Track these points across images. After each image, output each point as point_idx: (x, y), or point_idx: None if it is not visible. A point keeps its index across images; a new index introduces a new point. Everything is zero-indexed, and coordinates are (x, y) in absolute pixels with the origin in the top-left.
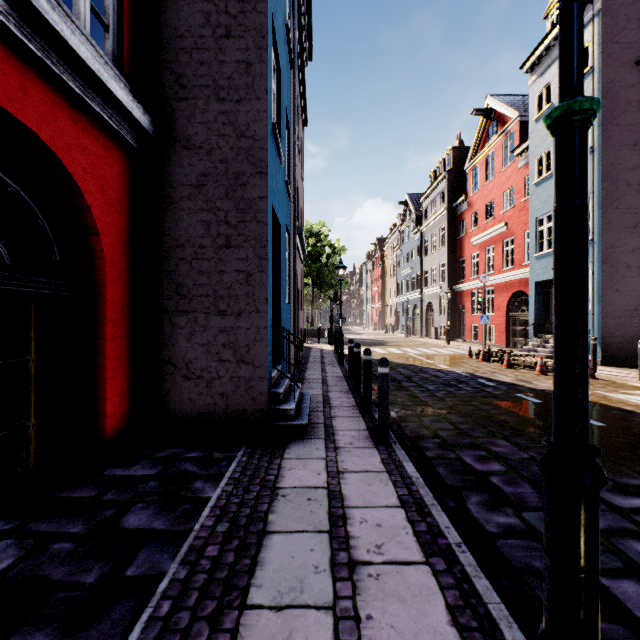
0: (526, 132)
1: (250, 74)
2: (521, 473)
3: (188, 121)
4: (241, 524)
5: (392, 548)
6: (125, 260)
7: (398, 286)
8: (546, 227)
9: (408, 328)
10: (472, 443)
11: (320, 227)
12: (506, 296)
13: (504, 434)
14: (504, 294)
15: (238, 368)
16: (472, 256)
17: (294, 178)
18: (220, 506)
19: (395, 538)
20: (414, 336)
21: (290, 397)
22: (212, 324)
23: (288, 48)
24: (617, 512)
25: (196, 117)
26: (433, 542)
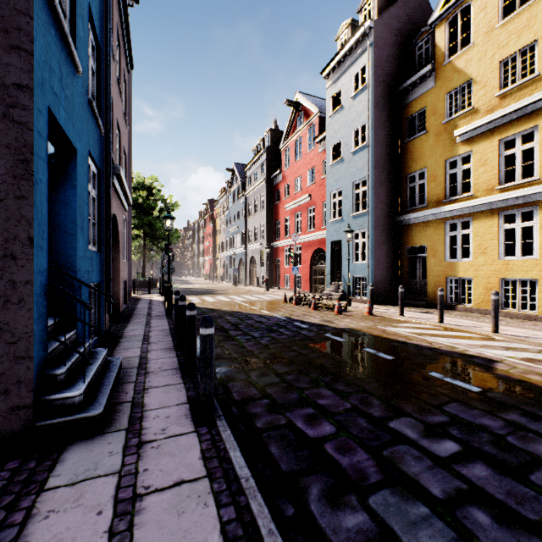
0: (324, 126)
1: None
2: (351, 431)
3: None
4: None
5: None
6: None
7: (227, 242)
8: (338, 200)
9: (235, 278)
10: (300, 398)
11: (152, 181)
12: (310, 252)
13: (325, 381)
14: (309, 250)
15: None
16: (285, 219)
17: (107, 106)
18: None
19: None
20: (240, 285)
21: (82, 374)
22: None
23: None
24: (442, 466)
25: None
26: None
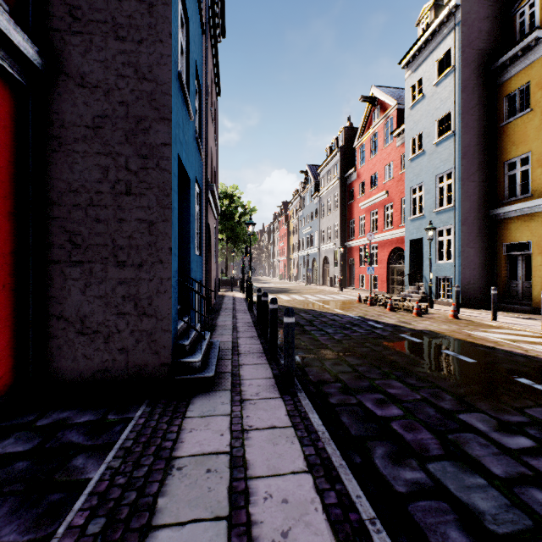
0: (402, 118)
1: (153, 15)
2: (418, 416)
3: (83, 57)
4: (121, 518)
5: (300, 535)
6: (2, 203)
7: (300, 242)
8: (418, 195)
9: (308, 278)
10: (370, 386)
11: (233, 190)
12: (387, 251)
13: (397, 375)
14: (385, 250)
15: (139, 321)
16: (360, 218)
17: (206, 137)
18: (99, 492)
19: (303, 518)
20: (313, 284)
21: (197, 348)
22: (110, 275)
23: (199, 12)
24: (509, 455)
25: (92, 54)
26: (345, 519)
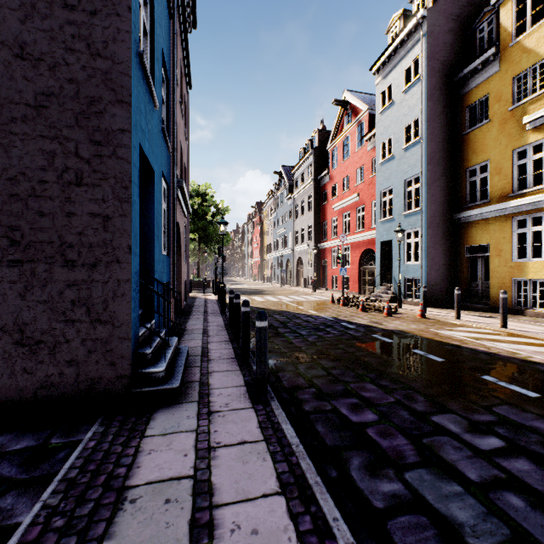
0: (373, 123)
1: None
2: (393, 421)
3: (22, 24)
4: None
5: None
6: None
7: (274, 243)
8: (388, 198)
9: (282, 279)
10: (345, 390)
11: (206, 188)
12: (358, 253)
13: (370, 377)
14: (357, 251)
15: (92, 329)
16: (333, 220)
17: (174, 129)
18: (29, 540)
19: None
20: (287, 285)
21: (162, 356)
22: (57, 277)
23: None
24: (482, 457)
25: (34, 21)
26: None
